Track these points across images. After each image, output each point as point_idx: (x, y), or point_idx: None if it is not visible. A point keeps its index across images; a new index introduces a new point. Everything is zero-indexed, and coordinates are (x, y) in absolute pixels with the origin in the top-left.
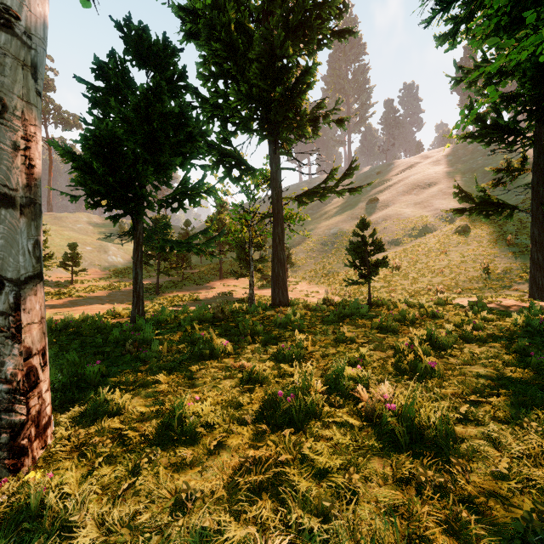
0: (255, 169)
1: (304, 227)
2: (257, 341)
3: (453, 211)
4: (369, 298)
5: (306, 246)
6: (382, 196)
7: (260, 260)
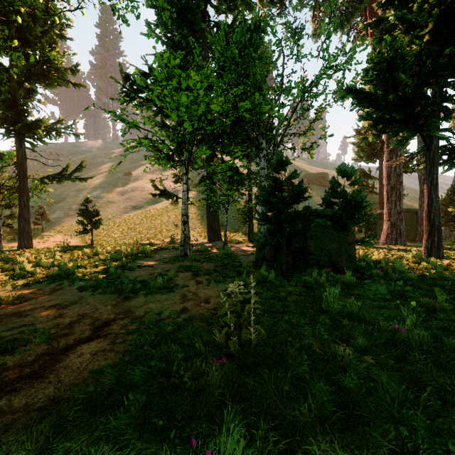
0: (2, 156)
1: (66, 187)
2: (3, 261)
3: (152, 194)
4: (92, 241)
5: (65, 205)
6: (136, 172)
7: (10, 217)
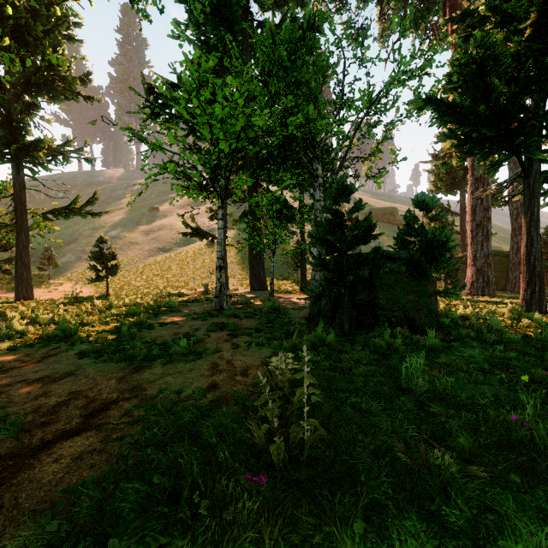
0: None
1: (79, 225)
2: None
3: (182, 233)
4: (107, 291)
5: (77, 247)
6: (164, 206)
7: (8, 261)
